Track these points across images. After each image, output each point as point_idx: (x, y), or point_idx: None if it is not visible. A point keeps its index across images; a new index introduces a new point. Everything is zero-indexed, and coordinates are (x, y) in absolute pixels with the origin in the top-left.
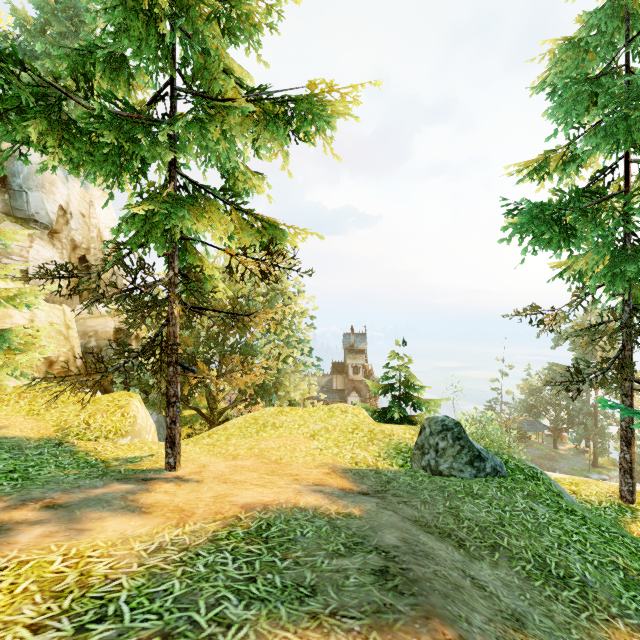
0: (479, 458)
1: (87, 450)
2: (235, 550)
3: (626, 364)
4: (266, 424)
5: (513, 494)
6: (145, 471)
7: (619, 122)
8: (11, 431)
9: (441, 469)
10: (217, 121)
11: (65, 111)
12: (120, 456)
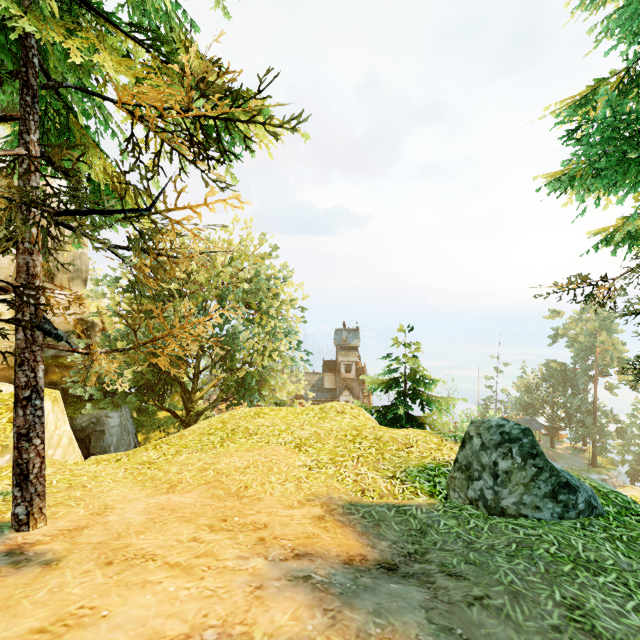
0: (567, 487)
1: None
2: None
3: None
4: (236, 430)
5: None
6: None
7: None
8: None
9: (504, 505)
10: None
11: None
12: None
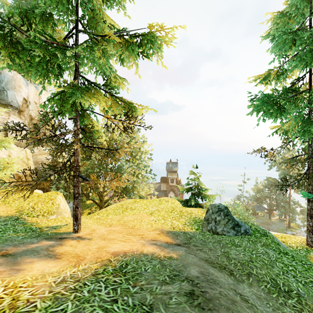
0: (237, 225)
1: (32, 222)
2: (106, 281)
3: (310, 177)
4: (127, 208)
5: (256, 244)
6: (61, 233)
7: (307, 53)
8: None
9: (218, 231)
10: (100, 46)
11: None
12: (49, 225)
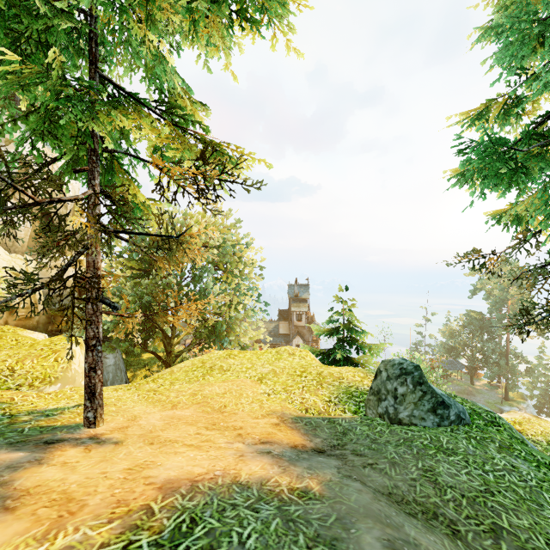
0: (443, 405)
1: None
2: None
3: None
4: (213, 367)
5: (486, 447)
6: (56, 429)
7: None
8: None
9: (401, 417)
10: None
11: None
12: (38, 408)
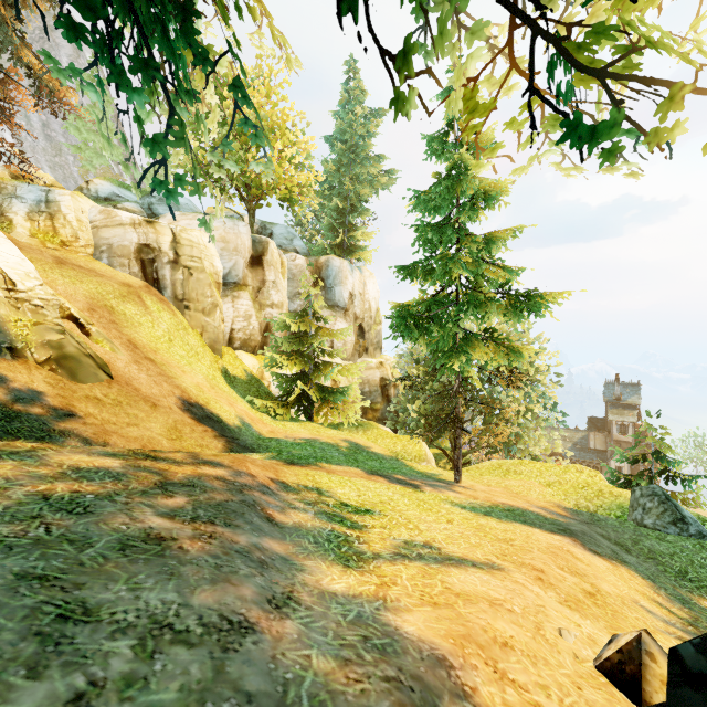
0: (682, 521)
1: (410, 465)
2: (500, 511)
3: None
4: (508, 470)
5: (705, 550)
6: (445, 480)
7: None
8: (375, 450)
9: (647, 523)
10: (484, 309)
11: (351, 222)
12: (427, 471)
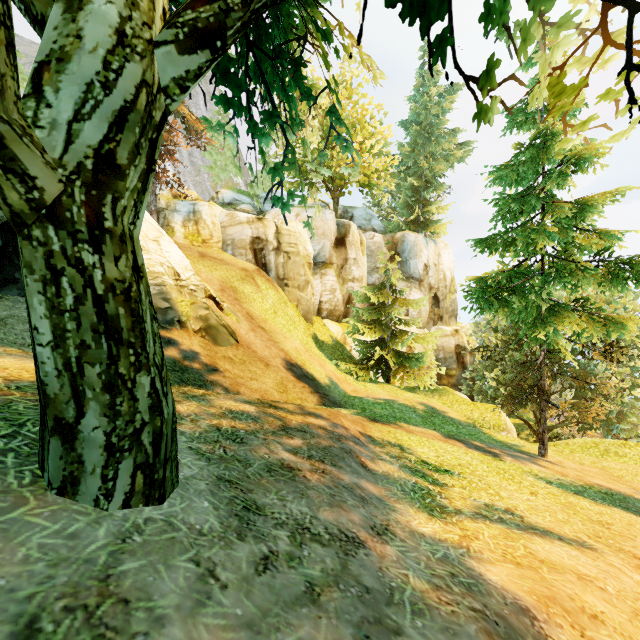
0: None
1: (488, 433)
2: (594, 492)
3: None
4: (607, 450)
5: None
6: (528, 452)
7: None
8: (451, 415)
9: None
10: (574, 279)
11: (426, 198)
12: (507, 441)
